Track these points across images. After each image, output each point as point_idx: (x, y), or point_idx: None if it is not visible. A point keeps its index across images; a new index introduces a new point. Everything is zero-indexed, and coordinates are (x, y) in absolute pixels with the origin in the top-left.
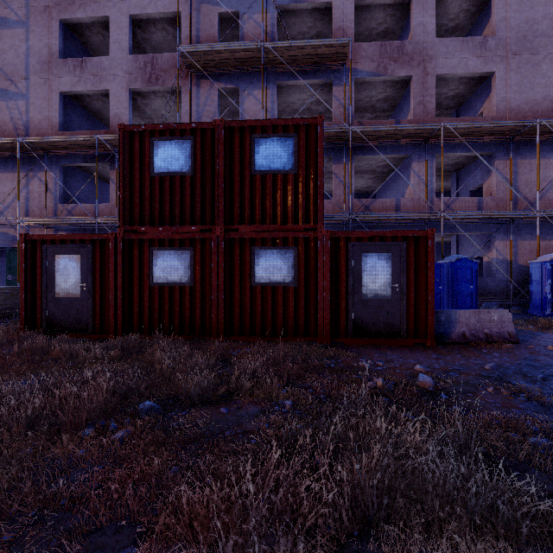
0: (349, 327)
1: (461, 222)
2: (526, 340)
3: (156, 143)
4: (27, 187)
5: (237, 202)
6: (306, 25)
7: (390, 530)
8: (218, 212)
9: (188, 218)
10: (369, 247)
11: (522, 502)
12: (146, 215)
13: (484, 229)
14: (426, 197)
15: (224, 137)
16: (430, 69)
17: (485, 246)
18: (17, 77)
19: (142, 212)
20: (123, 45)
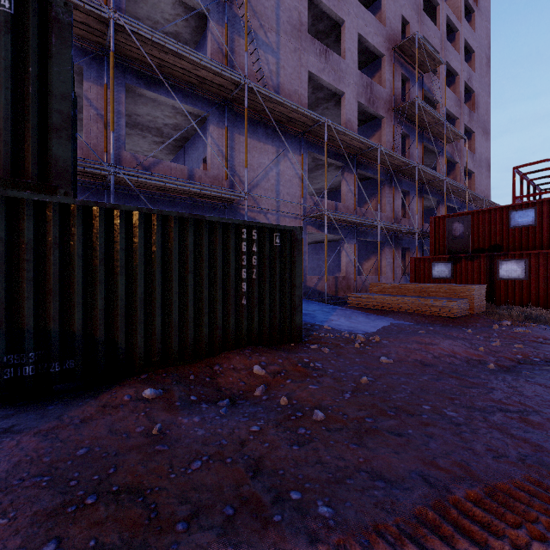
0: None
1: None
2: None
3: None
4: (277, 165)
5: None
6: None
7: None
8: None
9: None
10: None
11: None
12: None
13: None
14: None
15: None
16: (463, 162)
17: None
18: (267, 24)
19: None
20: (354, 57)
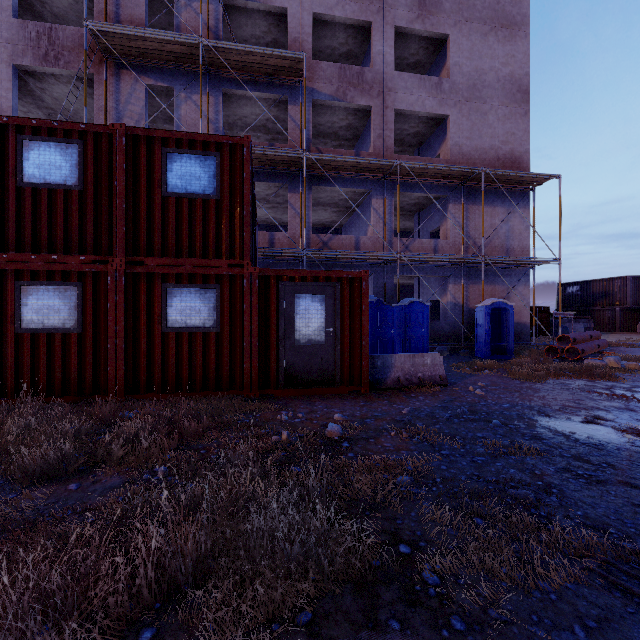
0: (280, 377)
1: (419, 264)
2: (457, 382)
3: (27, 142)
4: None
5: (143, 229)
6: (260, 28)
7: (193, 595)
8: (117, 239)
9: (75, 244)
10: (302, 288)
11: (342, 541)
12: (11, 238)
13: (439, 272)
14: (385, 236)
15: (125, 147)
16: (390, 102)
17: (442, 290)
18: None
19: (4, 233)
20: (4, 3)
